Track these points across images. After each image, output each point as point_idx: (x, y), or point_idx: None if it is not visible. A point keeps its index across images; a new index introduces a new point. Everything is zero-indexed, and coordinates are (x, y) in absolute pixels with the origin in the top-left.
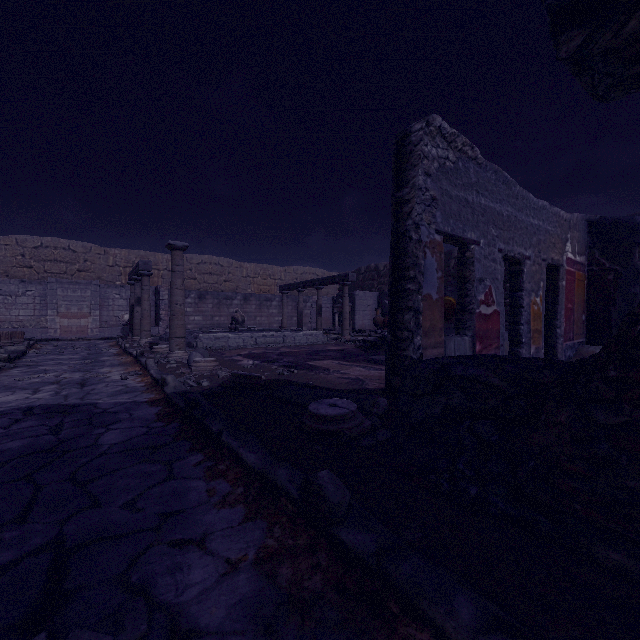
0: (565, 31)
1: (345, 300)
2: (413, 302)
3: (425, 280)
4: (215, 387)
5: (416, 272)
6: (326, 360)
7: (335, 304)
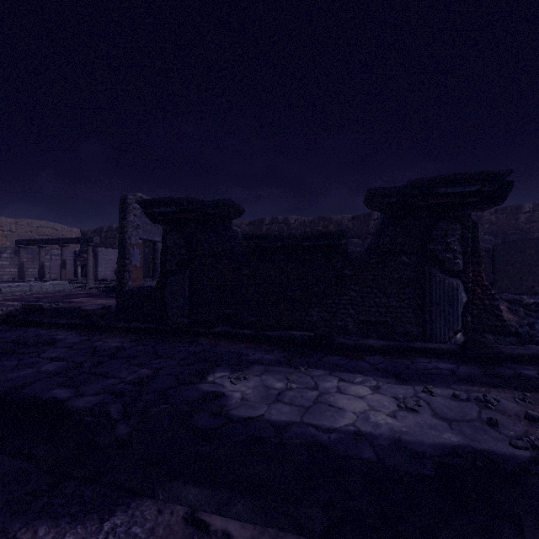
0: (151, 220)
1: (89, 257)
2: (128, 268)
3: (134, 259)
4: (15, 311)
5: (130, 256)
6: (79, 298)
7: (78, 258)
